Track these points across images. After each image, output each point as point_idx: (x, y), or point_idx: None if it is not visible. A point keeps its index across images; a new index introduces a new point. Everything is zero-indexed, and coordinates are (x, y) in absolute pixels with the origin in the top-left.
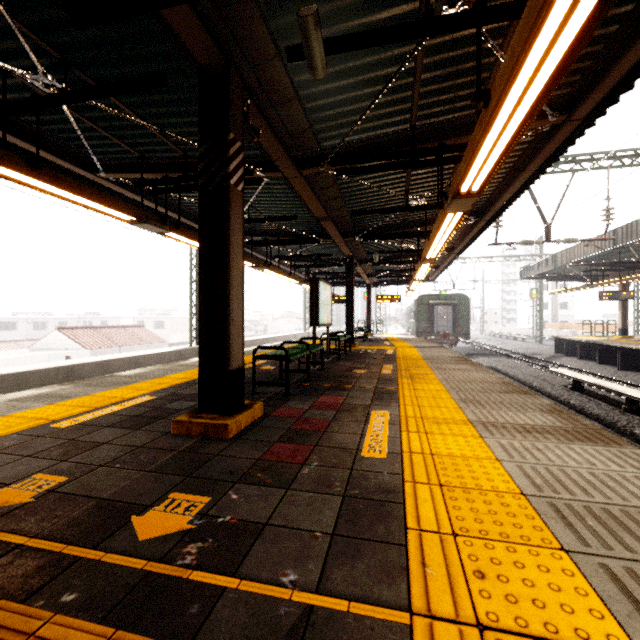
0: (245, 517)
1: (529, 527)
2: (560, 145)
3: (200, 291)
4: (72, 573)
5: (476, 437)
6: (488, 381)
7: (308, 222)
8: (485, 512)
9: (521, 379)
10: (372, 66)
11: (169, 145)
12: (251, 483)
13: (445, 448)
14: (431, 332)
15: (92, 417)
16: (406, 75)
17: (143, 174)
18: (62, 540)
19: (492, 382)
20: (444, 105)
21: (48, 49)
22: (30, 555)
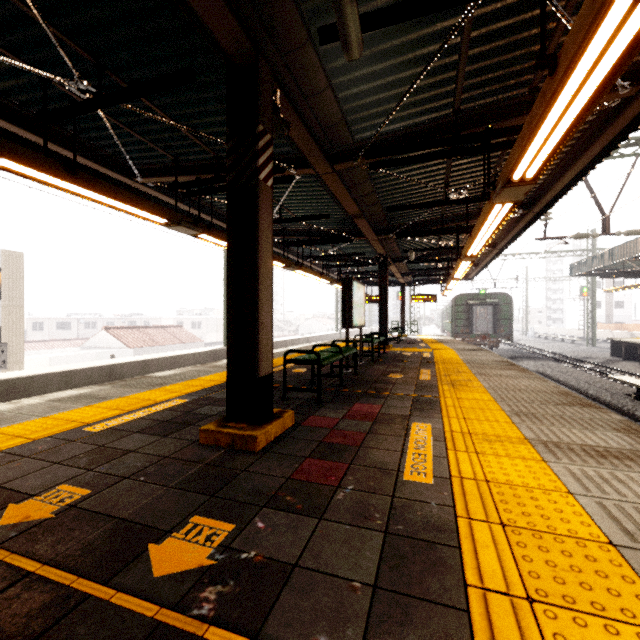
0: (272, 554)
1: (630, 596)
2: (630, 122)
3: (228, 293)
4: (77, 616)
5: (538, 461)
6: (542, 390)
7: (340, 220)
8: (566, 568)
9: (574, 386)
10: (412, 45)
11: (201, 146)
12: (279, 508)
13: (502, 474)
14: (469, 333)
15: (124, 421)
16: (450, 52)
17: (177, 177)
18: (74, 570)
19: (547, 391)
20: (492, 84)
21: (83, 54)
22: (38, 587)
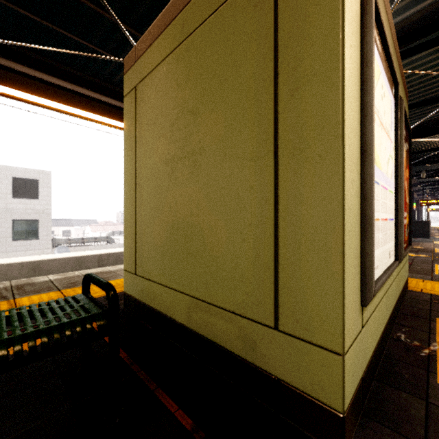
0: None
1: None
2: None
3: None
4: None
5: None
6: None
7: None
8: None
9: None
10: None
11: None
12: None
13: None
14: None
15: None
16: None
17: None
18: None
19: None
20: None
21: None
22: None
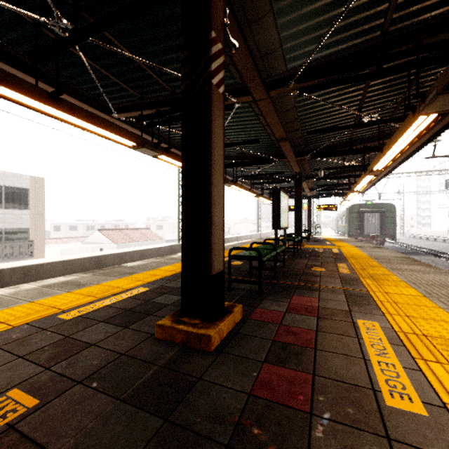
0: None
1: None
2: None
3: (183, 194)
4: None
5: None
6: None
7: (266, 146)
8: None
9: None
10: None
11: (160, 83)
12: None
13: None
14: (361, 234)
15: (93, 308)
16: None
17: (142, 111)
18: None
19: None
20: (423, 1)
21: None
22: None
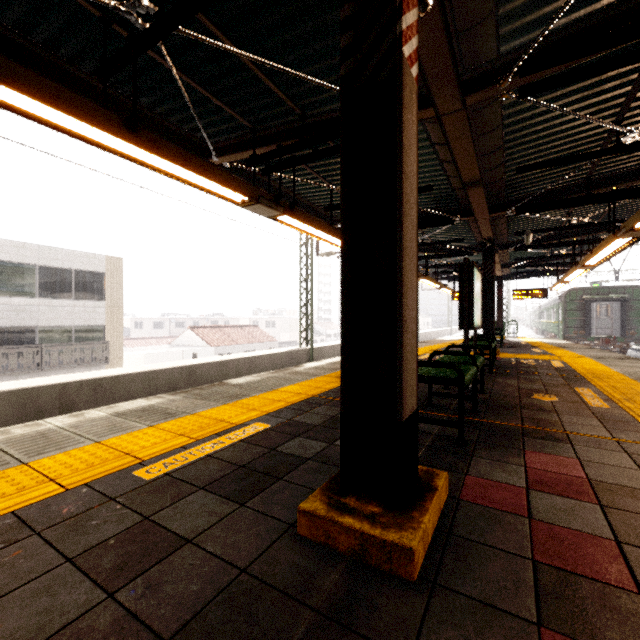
0: None
1: None
2: None
3: (343, 269)
4: None
5: None
6: None
7: (441, 197)
8: None
9: None
10: None
11: (284, 101)
12: None
13: None
14: (586, 336)
15: (187, 460)
16: None
17: (255, 150)
18: None
19: None
20: None
21: None
22: None
